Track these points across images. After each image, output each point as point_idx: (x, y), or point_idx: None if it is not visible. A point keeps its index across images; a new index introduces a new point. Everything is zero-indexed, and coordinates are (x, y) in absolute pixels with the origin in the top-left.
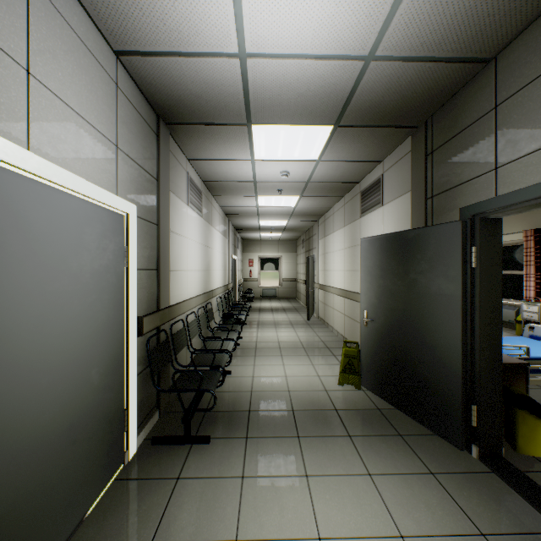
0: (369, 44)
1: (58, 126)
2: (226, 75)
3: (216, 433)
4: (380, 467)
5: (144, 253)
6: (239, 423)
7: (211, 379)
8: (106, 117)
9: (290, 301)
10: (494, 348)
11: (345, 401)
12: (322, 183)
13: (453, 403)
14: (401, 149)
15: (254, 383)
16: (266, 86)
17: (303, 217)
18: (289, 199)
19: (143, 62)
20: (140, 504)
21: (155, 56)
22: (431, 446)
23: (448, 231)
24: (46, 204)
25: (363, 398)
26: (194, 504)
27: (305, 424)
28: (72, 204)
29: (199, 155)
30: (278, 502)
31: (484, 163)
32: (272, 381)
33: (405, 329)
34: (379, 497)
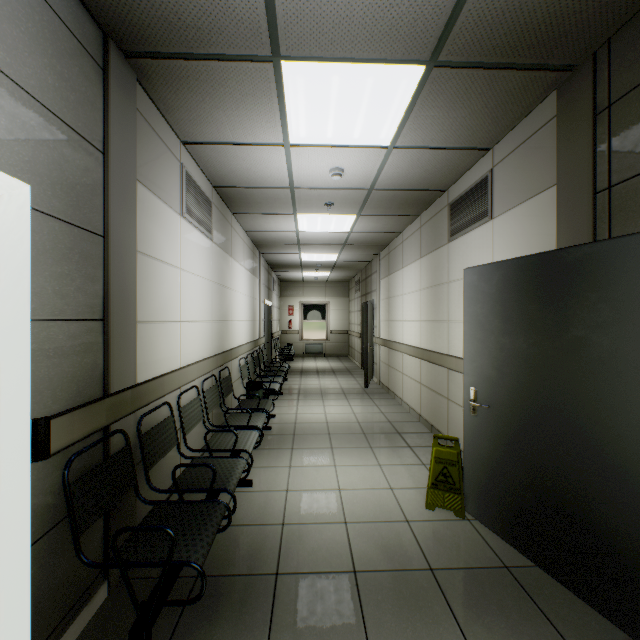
0: None
1: None
2: None
3: None
4: None
5: (63, 287)
6: (255, 609)
7: (202, 529)
8: None
9: (341, 359)
10: None
11: (443, 546)
12: (392, 192)
13: None
14: (533, 119)
15: (289, 505)
16: None
17: (359, 249)
18: (342, 220)
19: None
20: None
21: None
22: None
23: None
24: None
25: (474, 539)
26: None
27: (380, 612)
28: None
29: (199, 133)
30: None
31: None
32: (318, 501)
33: (559, 428)
34: None
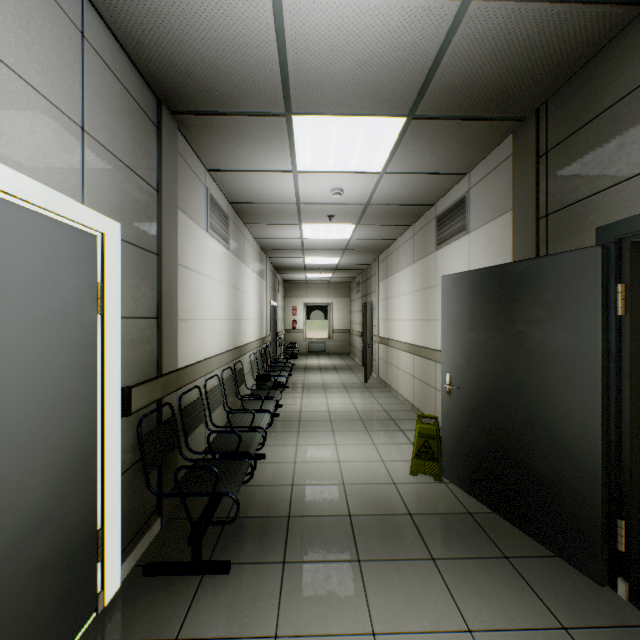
0: None
1: None
2: (251, 27)
3: (240, 554)
4: (485, 616)
5: (135, 294)
6: (274, 537)
7: (234, 475)
8: (60, 79)
9: (342, 357)
10: None
11: (421, 500)
12: (386, 206)
13: (587, 515)
14: (497, 153)
15: (297, 472)
16: (312, 48)
17: (359, 253)
18: (342, 229)
19: (124, 2)
20: None
21: None
22: (554, 577)
23: (579, 261)
24: None
25: (447, 495)
26: None
27: (368, 539)
28: None
29: (222, 163)
30: None
31: (639, 158)
32: (321, 469)
33: (508, 402)
34: None
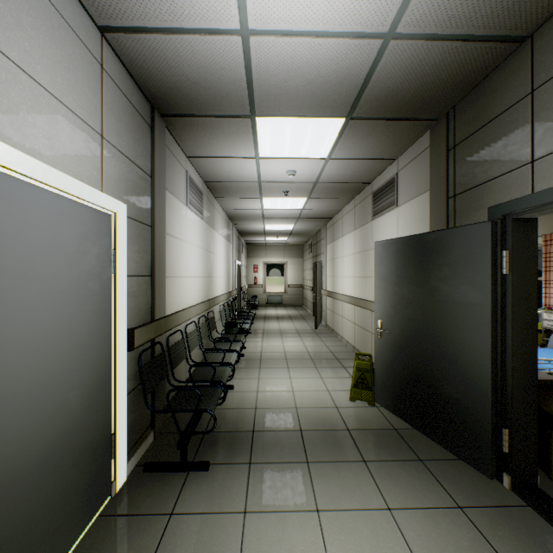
0: (390, 18)
1: (24, 105)
2: (226, 57)
3: (216, 457)
4: (401, 499)
5: (136, 257)
6: (242, 445)
7: (211, 398)
8: (88, 102)
9: (296, 308)
10: (529, 365)
11: (358, 419)
12: (331, 184)
13: (481, 426)
14: (419, 145)
15: (259, 399)
16: (272, 71)
17: (310, 221)
18: (296, 202)
19: (132, 41)
20: (126, 547)
21: (146, 33)
22: (456, 474)
23: (475, 233)
24: (6, 197)
25: (378, 416)
26: (189, 547)
27: (315, 447)
28: (42, 199)
29: (199, 152)
30: (285, 545)
31: (518, 156)
32: (278, 397)
33: (424, 341)
34: (401, 538)
